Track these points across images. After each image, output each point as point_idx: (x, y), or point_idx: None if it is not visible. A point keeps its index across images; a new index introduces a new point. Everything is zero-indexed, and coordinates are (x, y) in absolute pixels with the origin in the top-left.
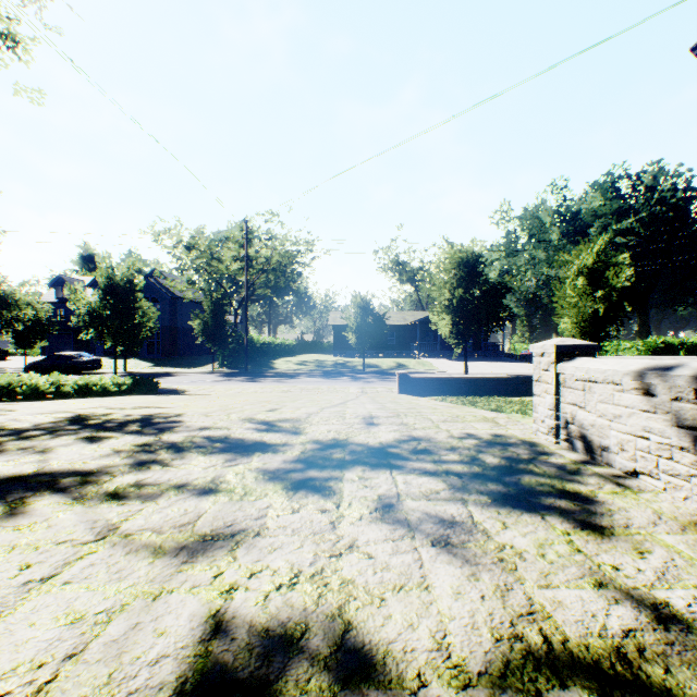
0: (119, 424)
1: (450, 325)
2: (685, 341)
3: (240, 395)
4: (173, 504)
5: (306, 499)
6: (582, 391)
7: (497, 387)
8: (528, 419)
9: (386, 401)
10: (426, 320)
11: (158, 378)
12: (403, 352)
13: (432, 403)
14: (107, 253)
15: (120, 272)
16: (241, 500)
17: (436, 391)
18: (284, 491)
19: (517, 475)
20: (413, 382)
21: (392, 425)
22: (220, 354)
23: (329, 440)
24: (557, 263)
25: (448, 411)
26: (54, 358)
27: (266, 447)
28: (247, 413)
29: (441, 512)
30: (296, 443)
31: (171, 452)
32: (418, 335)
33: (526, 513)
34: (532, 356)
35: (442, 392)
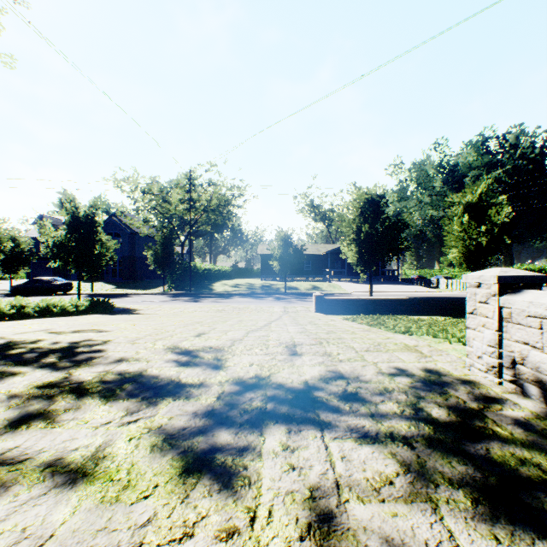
0: (39, 354)
1: (357, 254)
2: (543, 268)
3: (180, 315)
4: (12, 514)
5: (208, 499)
6: (538, 329)
7: (398, 307)
8: (444, 344)
9: (305, 322)
10: (335, 251)
11: (117, 298)
12: (317, 276)
13: (348, 325)
14: (71, 194)
15: (82, 211)
16: (115, 502)
17: (346, 310)
18: (182, 479)
19: (482, 441)
20: (327, 303)
21: (316, 355)
22: (169, 278)
23: (250, 378)
24: (446, 203)
25: (367, 336)
26: (33, 282)
27: (179, 388)
28: (174, 339)
29: (409, 537)
30: (214, 383)
31: (70, 398)
32: (329, 263)
33: (540, 540)
34: (420, 280)
35: (352, 311)
